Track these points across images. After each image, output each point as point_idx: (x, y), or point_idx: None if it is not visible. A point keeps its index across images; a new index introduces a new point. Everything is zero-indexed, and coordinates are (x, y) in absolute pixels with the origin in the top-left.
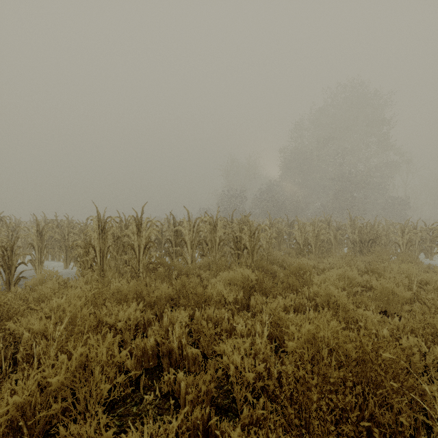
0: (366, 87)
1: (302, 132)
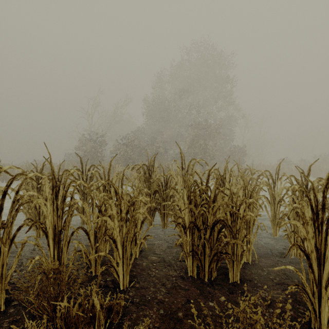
0: (215, 48)
1: (163, 83)
